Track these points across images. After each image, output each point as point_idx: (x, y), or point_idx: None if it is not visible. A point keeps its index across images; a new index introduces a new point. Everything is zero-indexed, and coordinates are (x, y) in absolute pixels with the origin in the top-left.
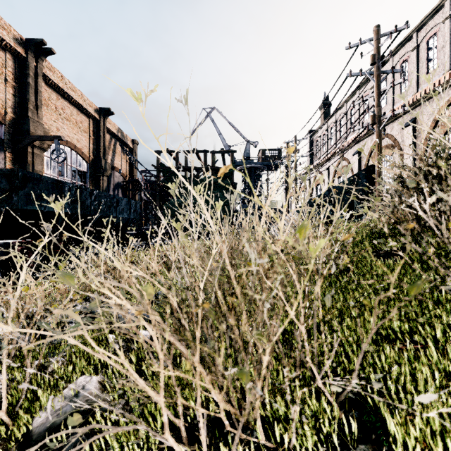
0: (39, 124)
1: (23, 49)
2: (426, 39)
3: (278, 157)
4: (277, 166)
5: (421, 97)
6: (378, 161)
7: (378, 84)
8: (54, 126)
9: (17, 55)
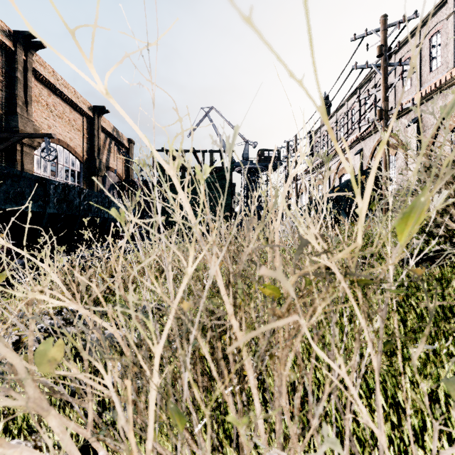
0: (28, 121)
1: (11, 42)
2: (429, 36)
3: (278, 158)
4: (276, 167)
5: (426, 94)
6: (385, 159)
7: (385, 77)
8: (45, 123)
9: (5, 48)
